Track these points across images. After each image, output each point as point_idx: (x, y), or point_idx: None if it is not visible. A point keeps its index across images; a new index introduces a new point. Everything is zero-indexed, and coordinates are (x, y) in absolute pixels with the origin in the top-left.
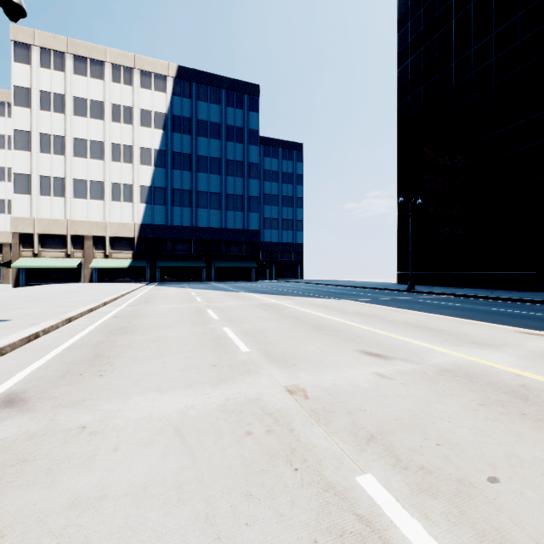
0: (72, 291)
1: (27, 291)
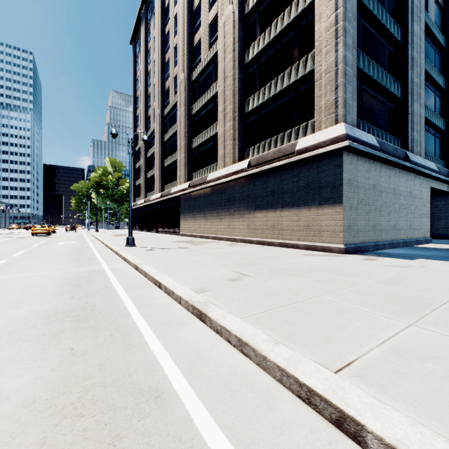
0: None
1: None
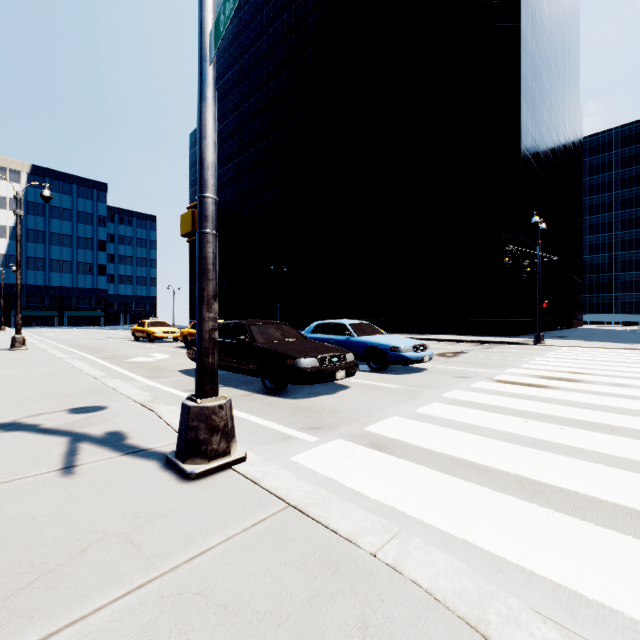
0: None
1: None
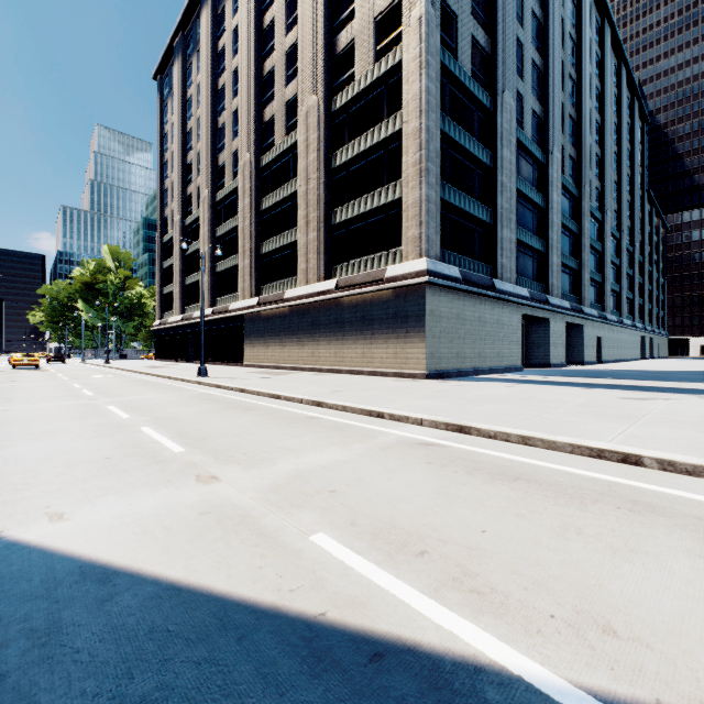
0: (492, 400)
1: (610, 397)
